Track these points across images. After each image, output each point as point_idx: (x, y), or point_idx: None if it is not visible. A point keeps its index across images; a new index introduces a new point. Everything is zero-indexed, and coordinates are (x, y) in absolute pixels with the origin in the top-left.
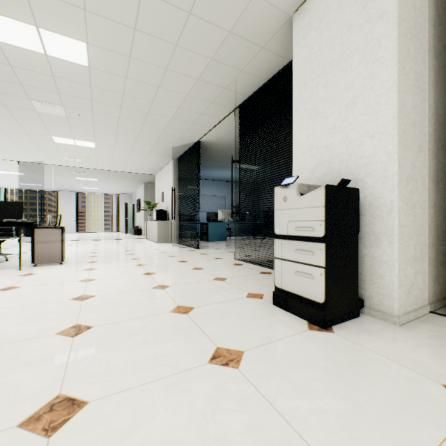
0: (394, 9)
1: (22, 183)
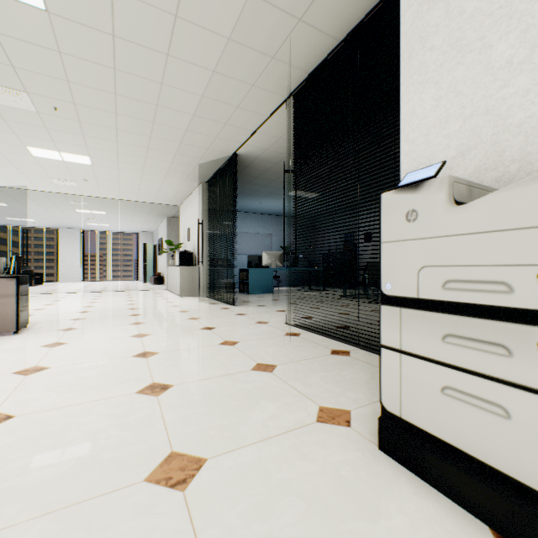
0: None
1: (9, 218)
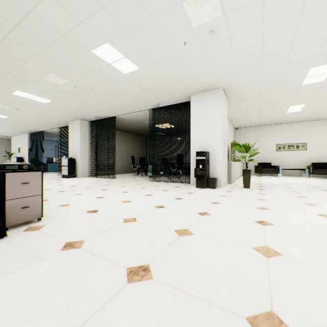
0: (79, 134)
1: None
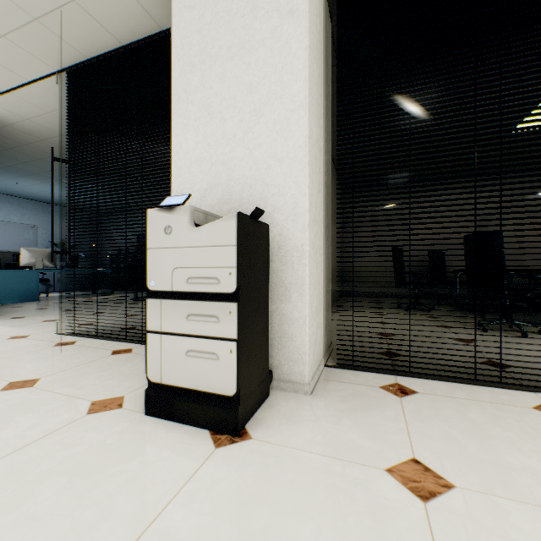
0: (305, 11)
1: None
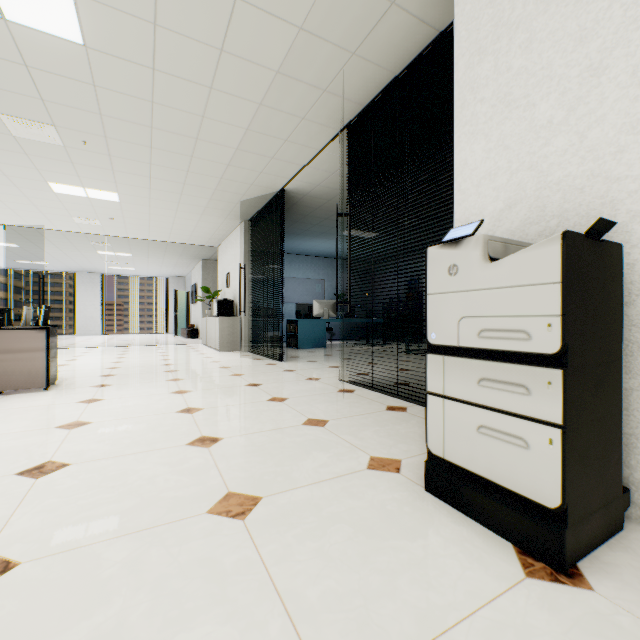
0: None
1: (19, 260)
